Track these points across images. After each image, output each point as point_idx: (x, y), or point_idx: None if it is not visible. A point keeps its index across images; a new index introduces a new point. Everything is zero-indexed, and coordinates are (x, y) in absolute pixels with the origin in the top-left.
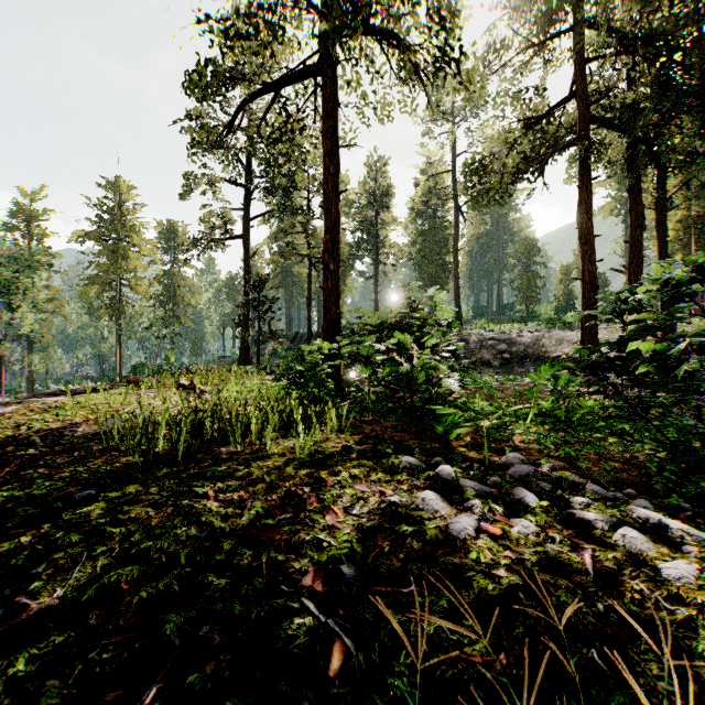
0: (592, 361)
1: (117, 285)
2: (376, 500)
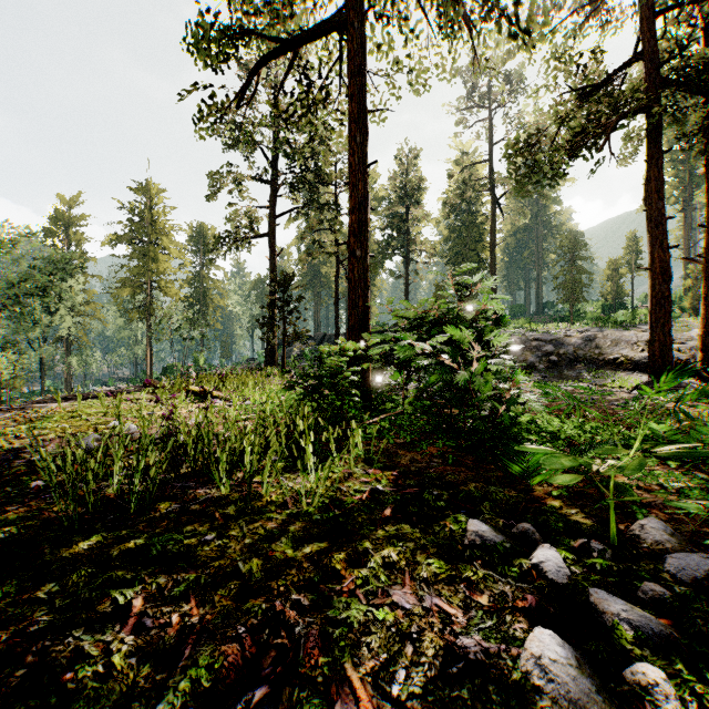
0: None
1: (147, 288)
2: (436, 646)
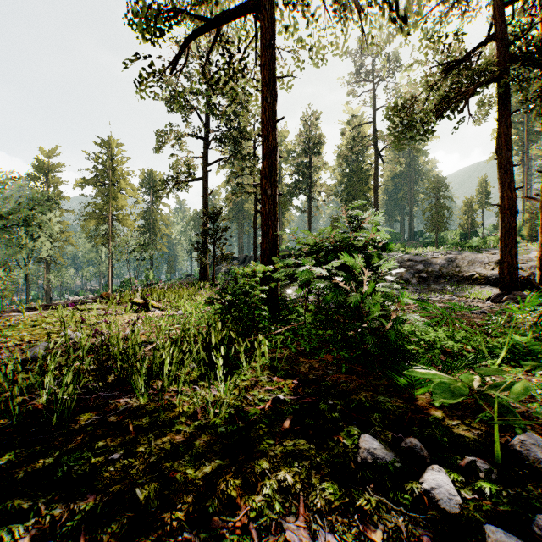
0: None
1: (109, 220)
2: None
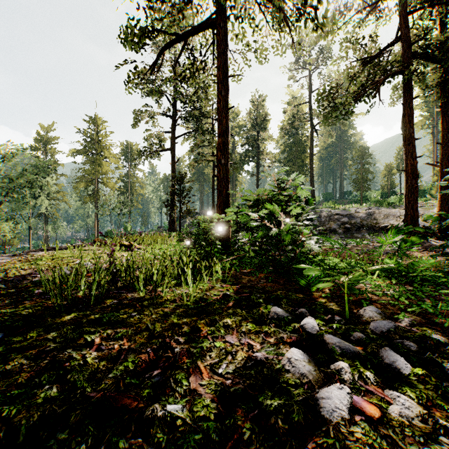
0: (446, 225)
1: (95, 182)
2: (243, 356)
